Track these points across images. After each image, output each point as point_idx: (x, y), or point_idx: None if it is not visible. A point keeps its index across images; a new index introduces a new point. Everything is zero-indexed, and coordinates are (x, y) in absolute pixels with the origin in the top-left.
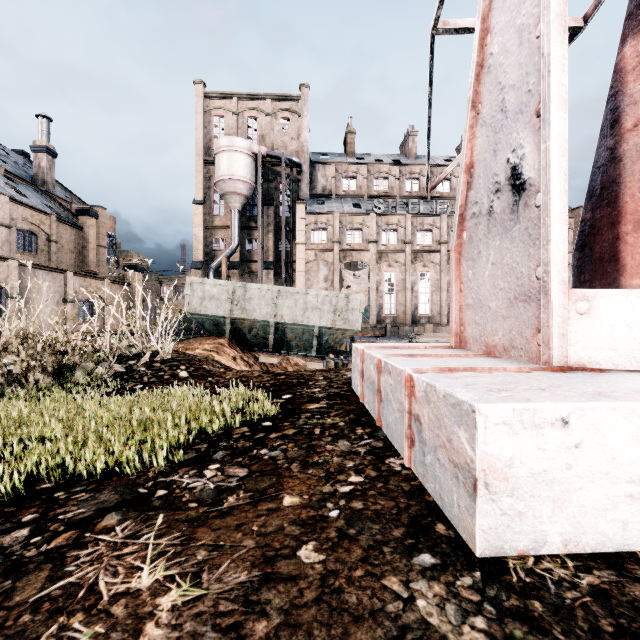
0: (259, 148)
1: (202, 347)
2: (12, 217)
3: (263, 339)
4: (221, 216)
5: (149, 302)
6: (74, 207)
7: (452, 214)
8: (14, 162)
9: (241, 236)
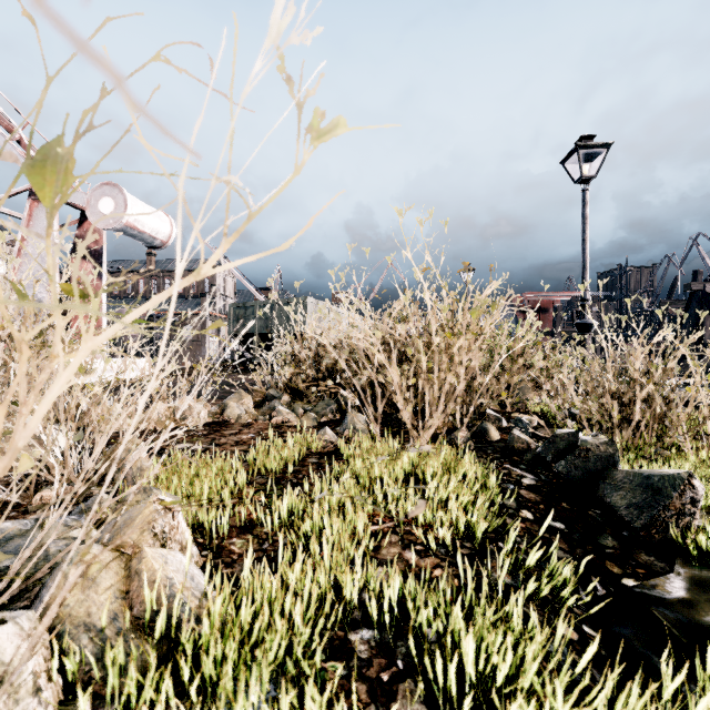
0: None
1: None
2: None
3: None
4: None
5: None
6: None
7: None
8: None
9: None
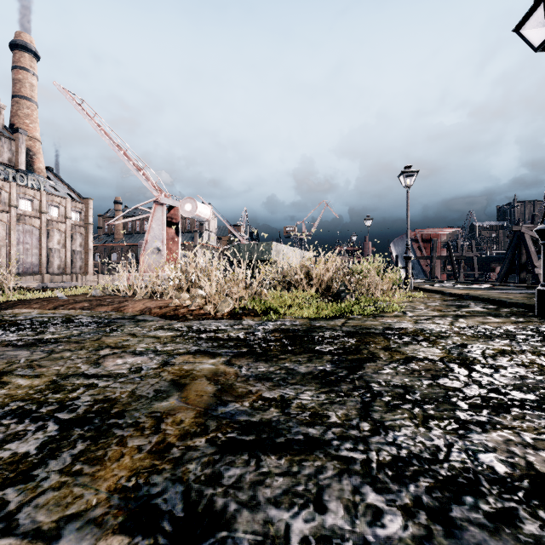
0: None
1: None
2: None
3: None
4: None
5: None
6: None
7: None
8: None
9: None
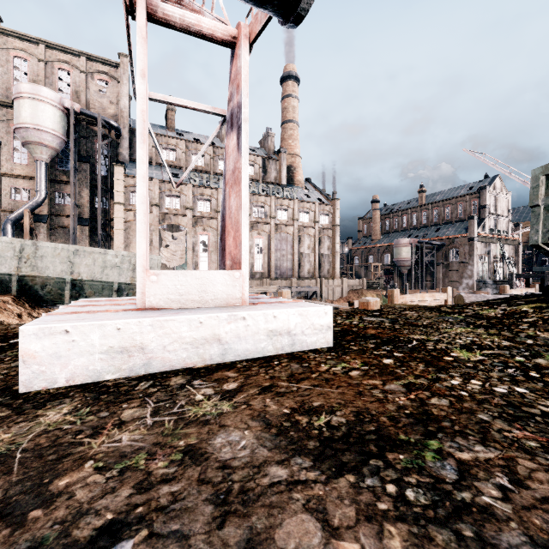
0: (71, 104)
1: None
2: None
3: (59, 295)
4: (23, 165)
5: None
6: None
7: (254, 193)
8: None
9: (50, 189)
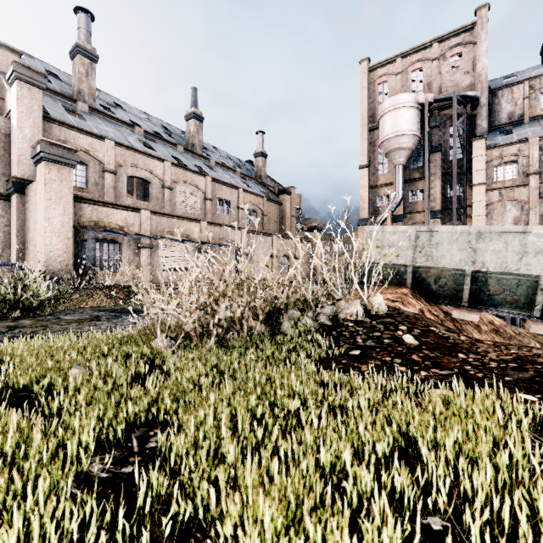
0: (425, 96)
1: (384, 296)
2: (244, 202)
3: (453, 290)
4: (384, 174)
5: (353, 242)
6: (276, 190)
7: None
8: (245, 168)
9: (404, 189)
